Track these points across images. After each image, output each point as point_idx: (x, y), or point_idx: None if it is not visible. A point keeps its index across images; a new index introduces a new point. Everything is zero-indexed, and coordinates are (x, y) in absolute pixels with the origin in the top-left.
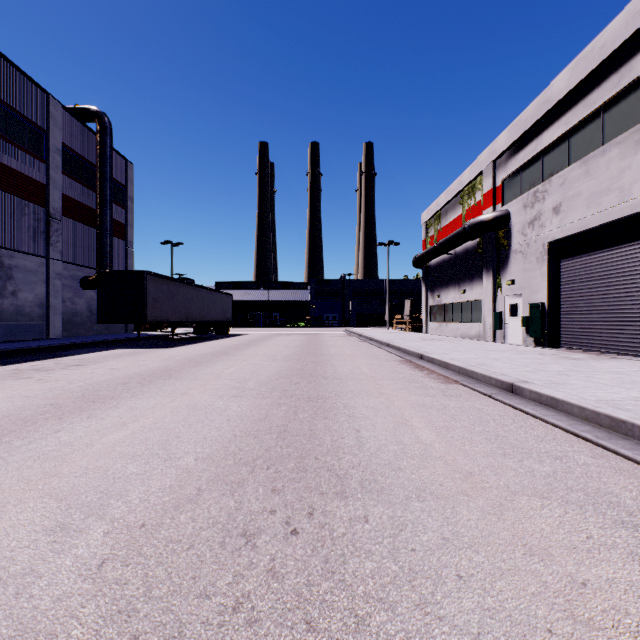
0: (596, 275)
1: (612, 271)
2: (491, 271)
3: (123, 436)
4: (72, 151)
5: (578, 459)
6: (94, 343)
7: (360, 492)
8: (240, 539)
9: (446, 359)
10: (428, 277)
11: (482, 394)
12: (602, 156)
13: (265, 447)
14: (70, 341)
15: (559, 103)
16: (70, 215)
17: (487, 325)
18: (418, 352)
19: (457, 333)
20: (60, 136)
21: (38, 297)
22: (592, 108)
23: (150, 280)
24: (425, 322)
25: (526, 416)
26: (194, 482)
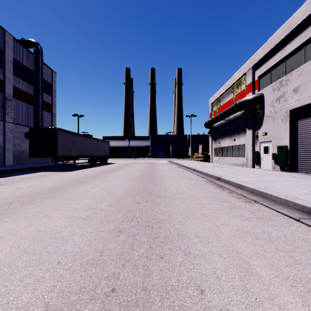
0: None
1: None
2: (251, 128)
3: None
4: (20, 63)
5: None
6: (27, 168)
7: None
8: None
9: (239, 182)
10: (213, 133)
11: (287, 216)
12: None
13: None
14: (14, 167)
15: (298, 26)
16: (18, 98)
17: (249, 158)
18: (216, 175)
19: (230, 162)
20: (12, 54)
21: None
22: None
23: (59, 133)
24: (211, 156)
25: None
26: None
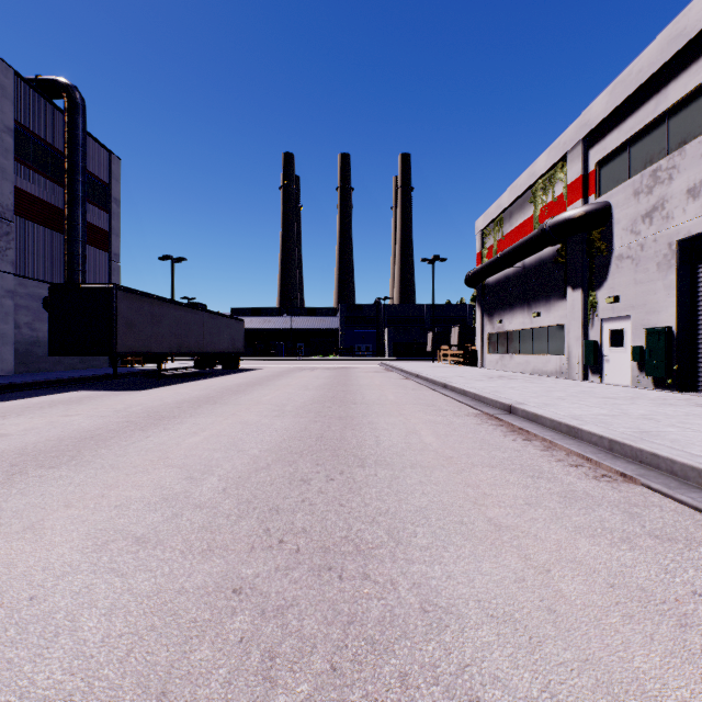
0: None
1: None
2: (580, 286)
3: None
4: (31, 133)
5: None
6: (45, 383)
7: None
8: None
9: (568, 419)
10: (485, 298)
11: None
12: None
13: None
14: (11, 380)
15: (700, 34)
16: (28, 216)
17: (574, 358)
18: (503, 401)
19: (527, 368)
20: (12, 111)
21: None
22: None
23: (122, 297)
24: (481, 354)
25: None
26: None
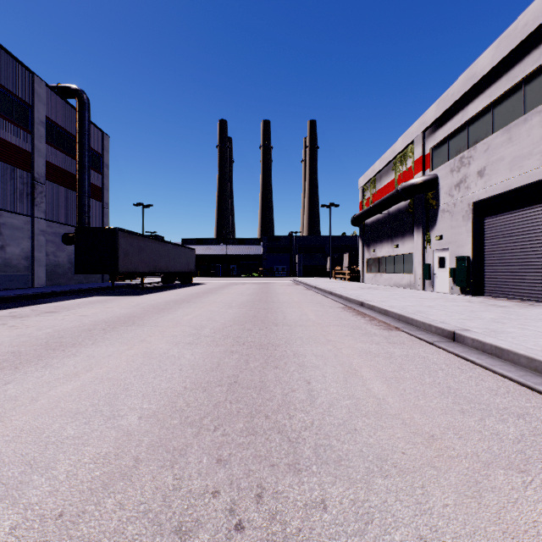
0: (518, 231)
1: (533, 227)
2: (421, 228)
3: (71, 389)
4: (55, 124)
5: (541, 417)
6: (72, 291)
7: (315, 463)
8: (173, 539)
9: (385, 307)
10: (364, 234)
11: (424, 341)
12: (524, 124)
13: (214, 402)
14: (51, 289)
15: (483, 78)
16: (53, 179)
17: (417, 275)
18: (359, 300)
19: (390, 282)
20: (44, 110)
21: (24, 251)
22: (514, 81)
23: (122, 236)
24: (362, 273)
25: (472, 365)
26: (133, 449)
